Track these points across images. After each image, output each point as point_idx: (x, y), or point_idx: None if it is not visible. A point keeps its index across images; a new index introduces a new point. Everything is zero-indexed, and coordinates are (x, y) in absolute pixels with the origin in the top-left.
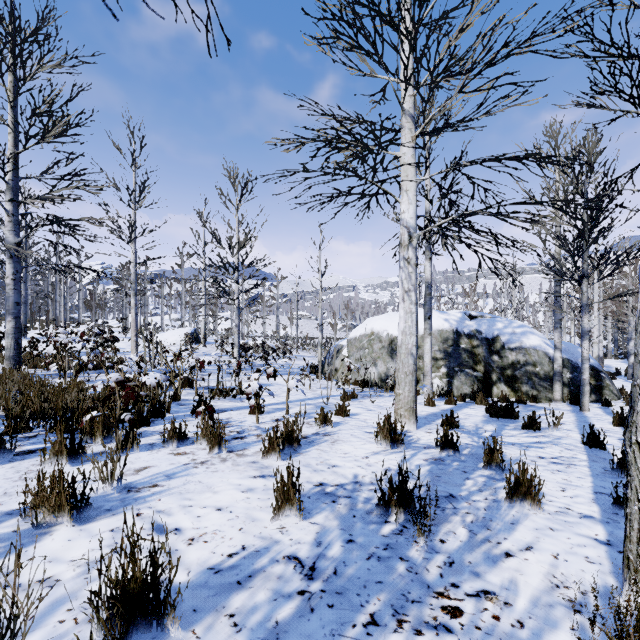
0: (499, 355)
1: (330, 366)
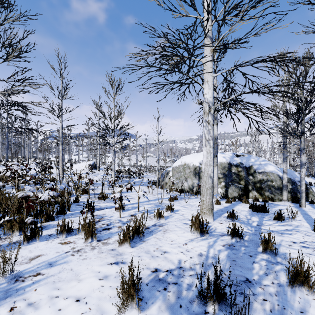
0: (252, 176)
1: (163, 181)
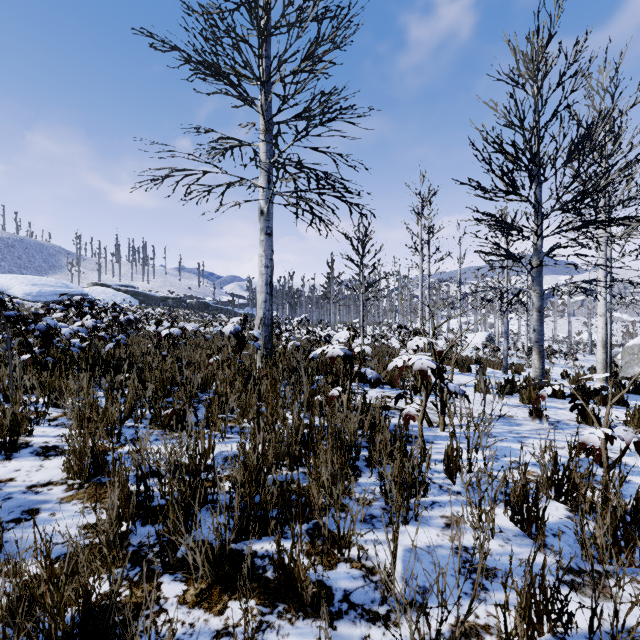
0: None
1: None
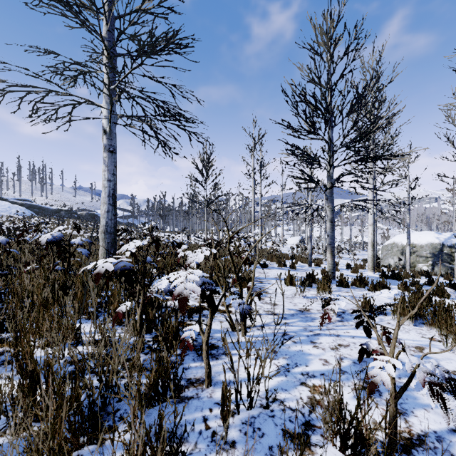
0: None
1: None
